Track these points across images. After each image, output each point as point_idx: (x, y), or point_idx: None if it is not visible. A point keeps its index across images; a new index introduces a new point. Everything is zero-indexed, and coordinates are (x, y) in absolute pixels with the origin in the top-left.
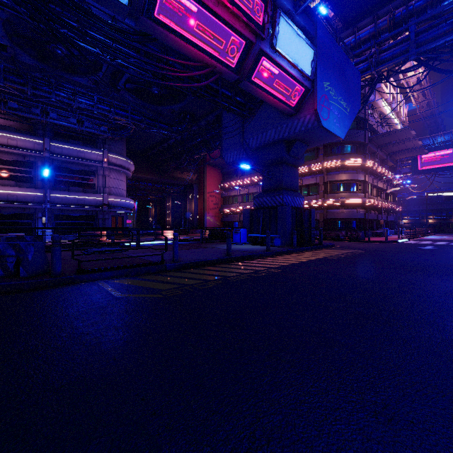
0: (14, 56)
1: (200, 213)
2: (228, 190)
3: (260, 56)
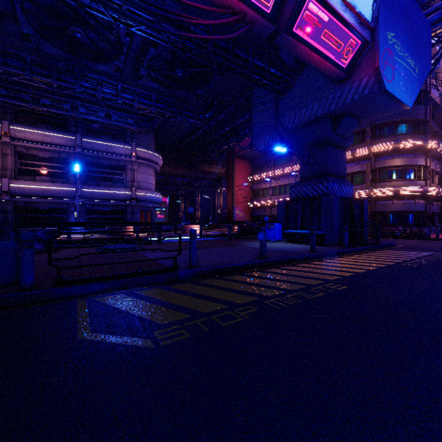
0: (38, 47)
1: (229, 207)
2: (258, 183)
3: None
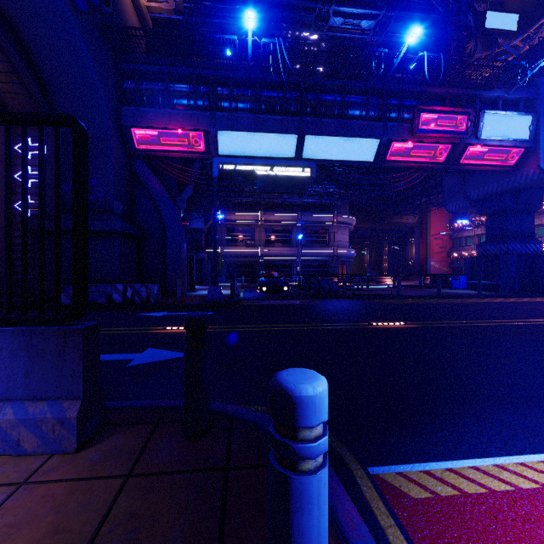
0: None
1: (422, 258)
2: (460, 230)
3: (466, 147)
